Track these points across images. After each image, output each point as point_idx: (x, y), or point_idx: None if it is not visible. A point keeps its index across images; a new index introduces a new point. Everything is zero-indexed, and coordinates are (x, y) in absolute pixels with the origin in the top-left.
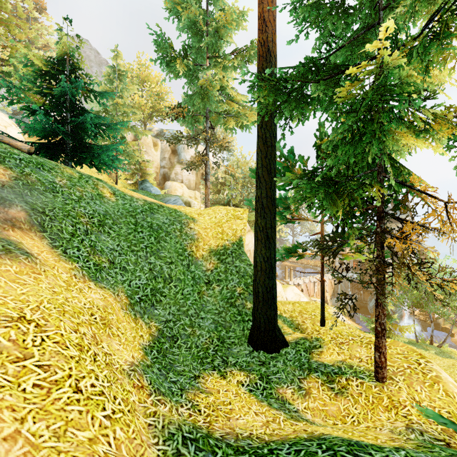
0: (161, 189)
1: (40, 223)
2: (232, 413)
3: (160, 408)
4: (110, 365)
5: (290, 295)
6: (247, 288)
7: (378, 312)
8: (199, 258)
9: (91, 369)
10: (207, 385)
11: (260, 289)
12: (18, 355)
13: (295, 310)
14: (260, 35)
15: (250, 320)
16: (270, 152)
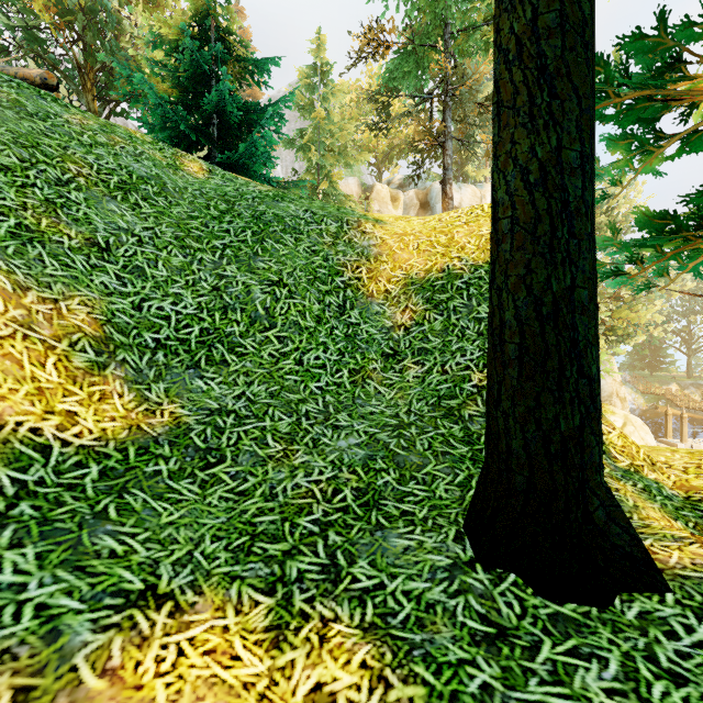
0: None
1: None
2: None
3: None
4: None
5: None
6: None
7: None
8: (376, 298)
9: None
10: (143, 653)
11: (507, 311)
12: None
13: None
14: None
15: None
16: None
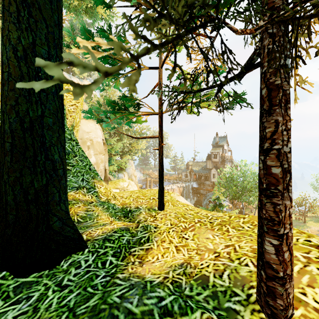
0: None
1: None
2: None
3: None
4: None
5: None
6: None
7: (275, 124)
8: None
9: None
10: None
11: (6, 124)
12: None
13: (132, 196)
14: None
15: None
16: None
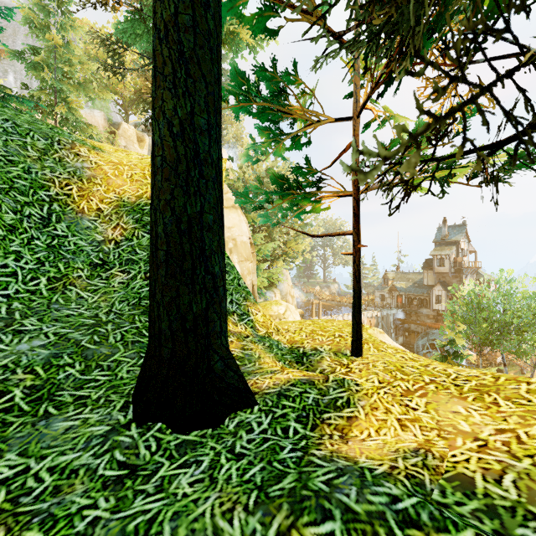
0: None
1: None
2: None
3: None
4: None
5: None
6: None
7: None
8: (87, 214)
9: None
10: None
11: (159, 226)
12: None
13: (303, 329)
14: None
15: None
16: None
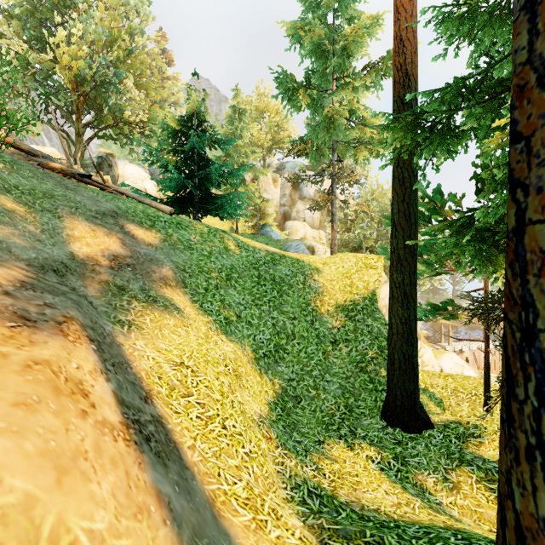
0: (281, 230)
1: (182, 280)
2: (359, 485)
3: (286, 461)
4: (243, 413)
5: (448, 364)
6: (381, 352)
7: None
8: (324, 314)
9: (231, 413)
10: (332, 452)
11: (396, 355)
12: (184, 392)
13: (448, 385)
14: (396, 58)
15: (384, 391)
16: (408, 194)
